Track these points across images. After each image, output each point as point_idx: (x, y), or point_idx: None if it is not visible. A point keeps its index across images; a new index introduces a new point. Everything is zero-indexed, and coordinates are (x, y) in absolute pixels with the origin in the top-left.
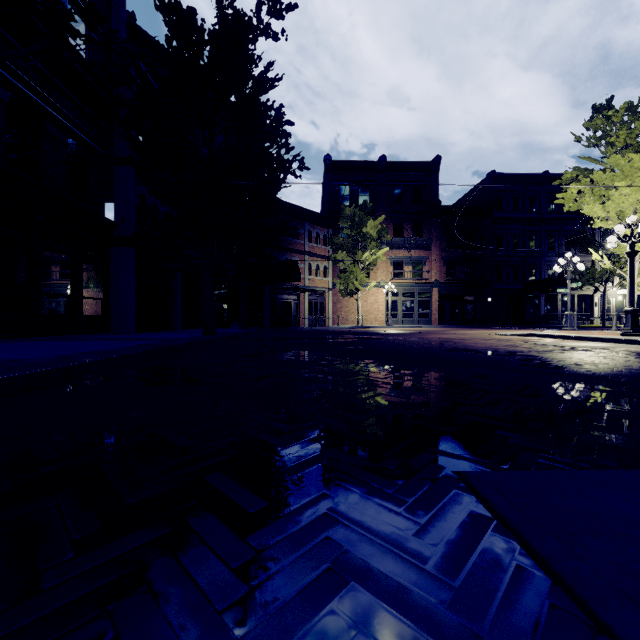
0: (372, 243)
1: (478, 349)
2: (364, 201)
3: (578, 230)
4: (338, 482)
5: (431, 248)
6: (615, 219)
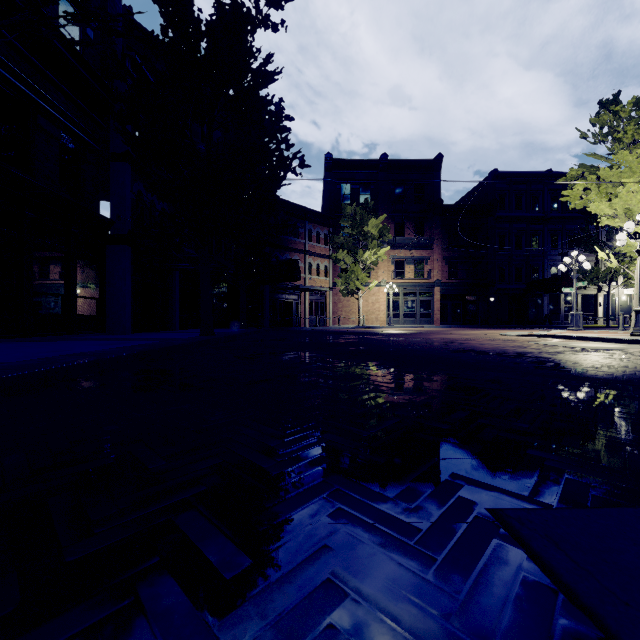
0: (373, 242)
1: (485, 350)
2: (365, 200)
3: (582, 229)
4: (343, 526)
5: (433, 247)
6: (622, 217)
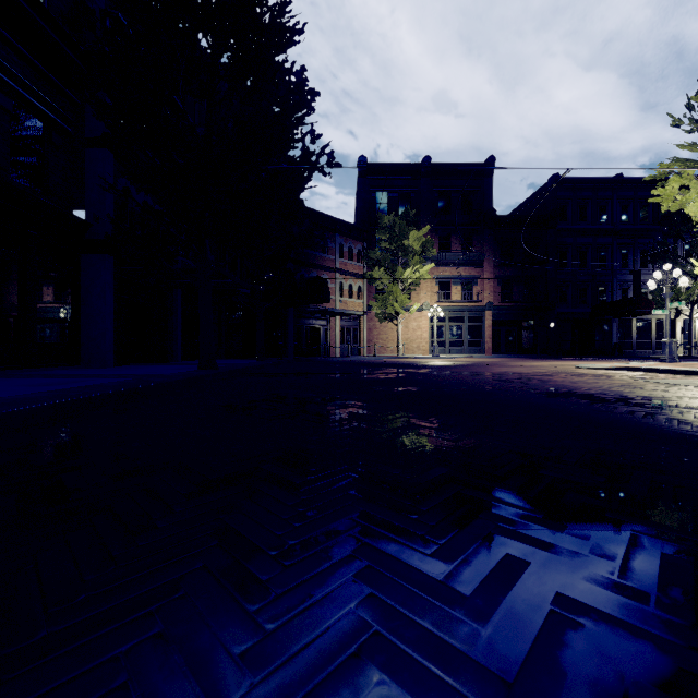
0: (415, 258)
1: (592, 393)
2: (406, 208)
3: (658, 243)
4: None
5: (483, 265)
6: None
